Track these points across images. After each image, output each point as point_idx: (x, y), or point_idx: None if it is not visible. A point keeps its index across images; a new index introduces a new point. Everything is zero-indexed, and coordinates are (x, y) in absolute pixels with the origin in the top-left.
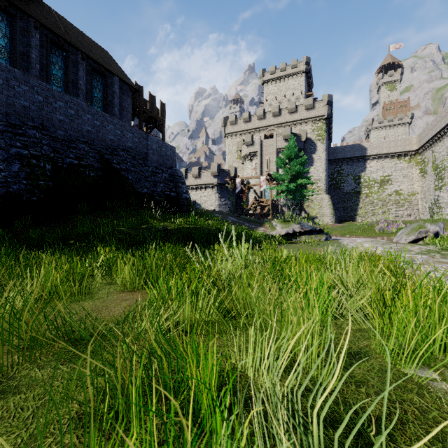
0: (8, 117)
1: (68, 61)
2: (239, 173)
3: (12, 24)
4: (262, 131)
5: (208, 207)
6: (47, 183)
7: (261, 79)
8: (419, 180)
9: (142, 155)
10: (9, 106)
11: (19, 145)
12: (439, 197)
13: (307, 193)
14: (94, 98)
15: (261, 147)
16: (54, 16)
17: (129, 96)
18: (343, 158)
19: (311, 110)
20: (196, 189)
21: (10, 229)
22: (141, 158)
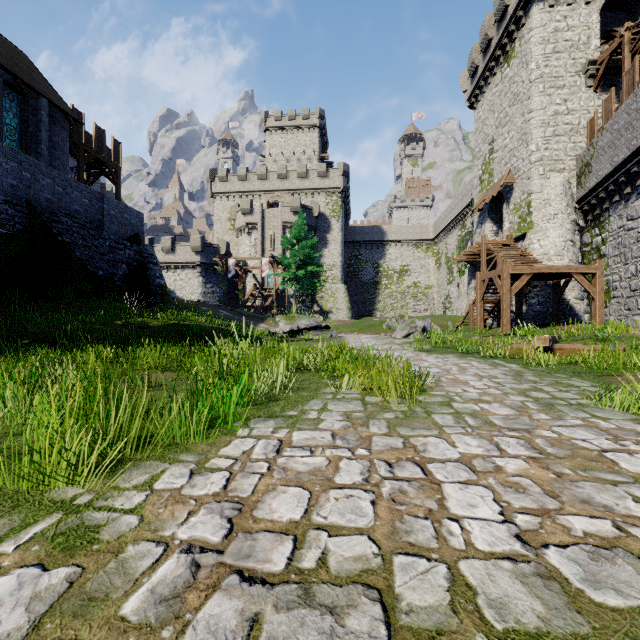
0: None
1: None
2: (233, 249)
3: None
4: (264, 197)
5: (187, 296)
6: None
7: (263, 124)
8: (435, 272)
9: (95, 222)
10: None
11: None
12: (450, 292)
13: (318, 283)
14: (6, 126)
15: (263, 218)
16: None
17: (65, 129)
18: (361, 241)
19: (325, 179)
20: (167, 269)
21: None
22: (93, 227)
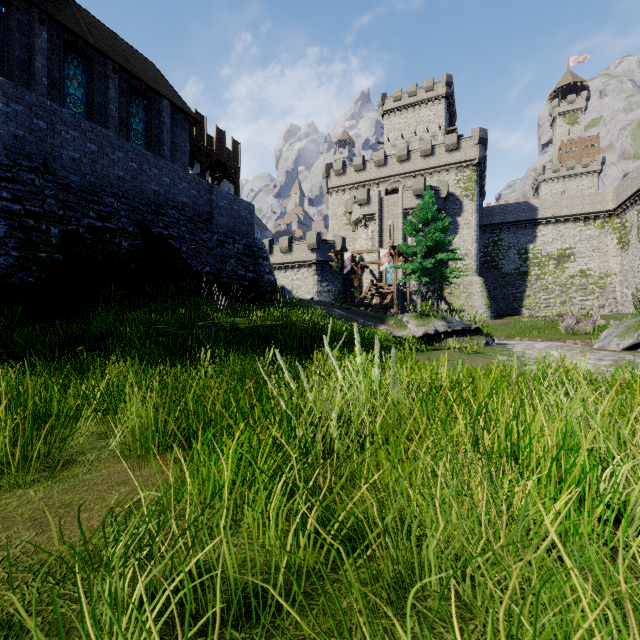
0: None
1: (92, 74)
2: (349, 245)
3: (5, 16)
4: (382, 184)
5: (304, 295)
6: (53, 256)
7: (380, 108)
8: (617, 254)
9: (203, 215)
10: None
11: (7, 196)
12: None
13: (451, 274)
14: (133, 131)
15: (381, 207)
16: (72, 7)
17: (186, 130)
18: (502, 223)
19: (455, 152)
20: (285, 269)
21: None
22: (201, 220)
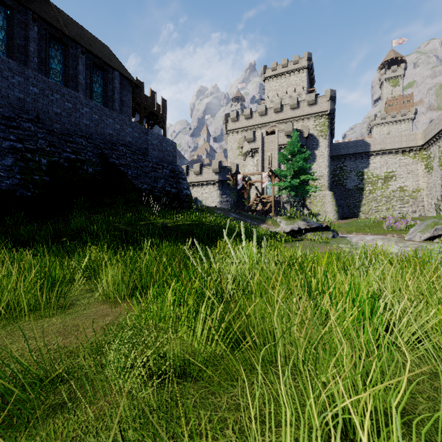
0: (2, 109)
1: (67, 55)
2: (241, 169)
3: (9, 17)
4: (263, 128)
5: (210, 204)
6: (43, 178)
7: (262, 76)
8: (424, 176)
9: (142, 150)
10: (2, 98)
11: (13, 138)
12: None
13: (310, 189)
14: (94, 93)
15: (263, 143)
16: (54, 10)
17: (130, 92)
18: (346, 154)
19: (314, 106)
20: (197, 186)
21: (0, 226)
22: (140, 153)
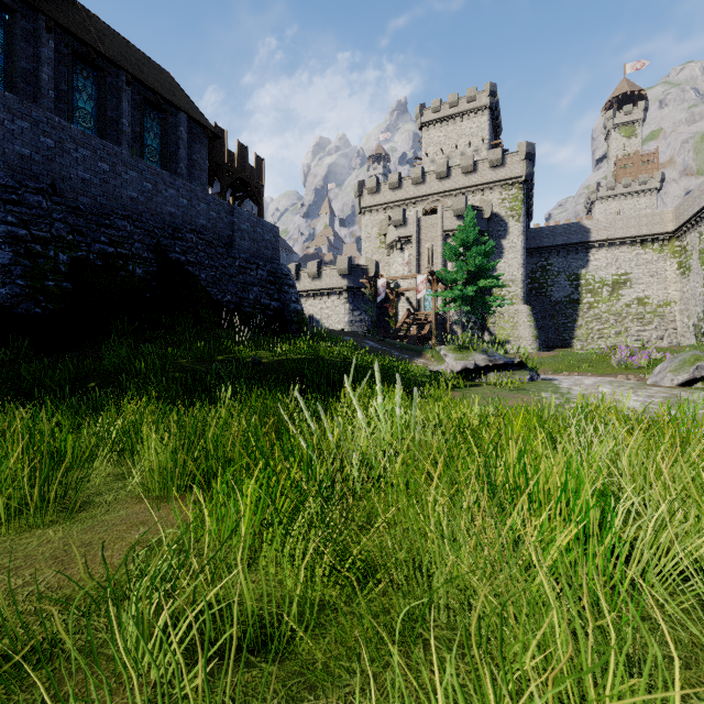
0: None
1: (103, 86)
2: (383, 270)
3: (9, 24)
4: (419, 204)
5: (334, 325)
6: (61, 285)
7: (418, 120)
8: (677, 280)
9: (223, 239)
10: None
11: (13, 220)
12: None
13: (495, 302)
14: (147, 147)
15: (418, 228)
16: (81, 13)
17: (205, 146)
18: (551, 246)
19: (500, 169)
20: (314, 296)
21: None
22: (221, 245)
